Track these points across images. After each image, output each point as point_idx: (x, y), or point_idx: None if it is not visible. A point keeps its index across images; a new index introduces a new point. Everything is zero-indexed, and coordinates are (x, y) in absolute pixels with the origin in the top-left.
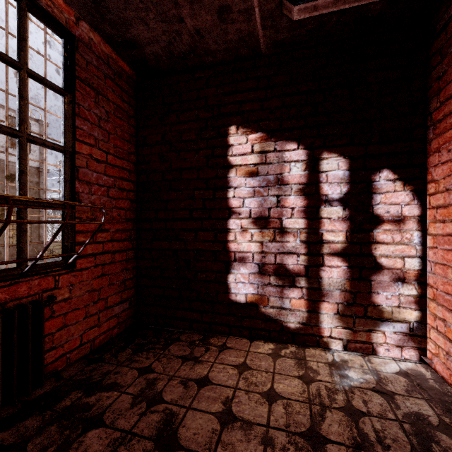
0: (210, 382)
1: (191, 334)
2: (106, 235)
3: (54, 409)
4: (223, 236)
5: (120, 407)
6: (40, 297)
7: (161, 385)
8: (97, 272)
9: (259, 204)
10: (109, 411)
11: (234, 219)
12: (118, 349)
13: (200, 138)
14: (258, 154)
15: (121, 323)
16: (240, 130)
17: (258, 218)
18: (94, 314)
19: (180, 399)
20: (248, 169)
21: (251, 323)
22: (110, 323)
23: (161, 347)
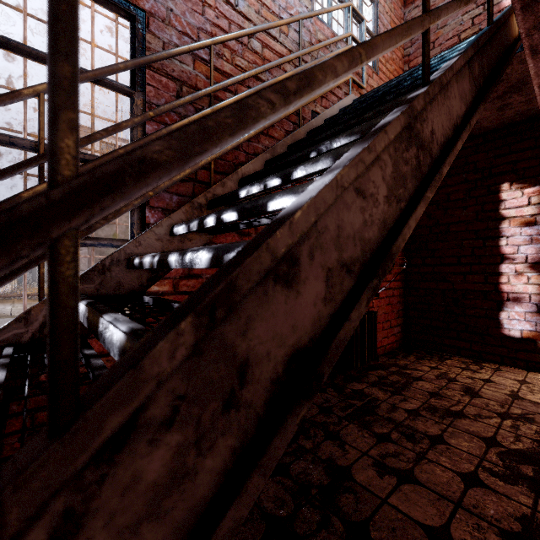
0: (493, 382)
1: (460, 358)
2: (390, 276)
3: (388, 370)
4: (494, 278)
5: (429, 377)
6: (368, 311)
7: (452, 375)
8: (386, 301)
9: (537, 250)
10: (423, 377)
11: (507, 264)
12: (403, 355)
13: (469, 197)
14: (536, 205)
15: (397, 342)
16: (514, 186)
17: (535, 263)
18: (386, 329)
19: (471, 383)
20: (523, 219)
21: (527, 357)
22: (392, 338)
23: (438, 360)
